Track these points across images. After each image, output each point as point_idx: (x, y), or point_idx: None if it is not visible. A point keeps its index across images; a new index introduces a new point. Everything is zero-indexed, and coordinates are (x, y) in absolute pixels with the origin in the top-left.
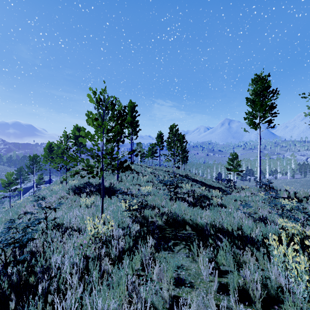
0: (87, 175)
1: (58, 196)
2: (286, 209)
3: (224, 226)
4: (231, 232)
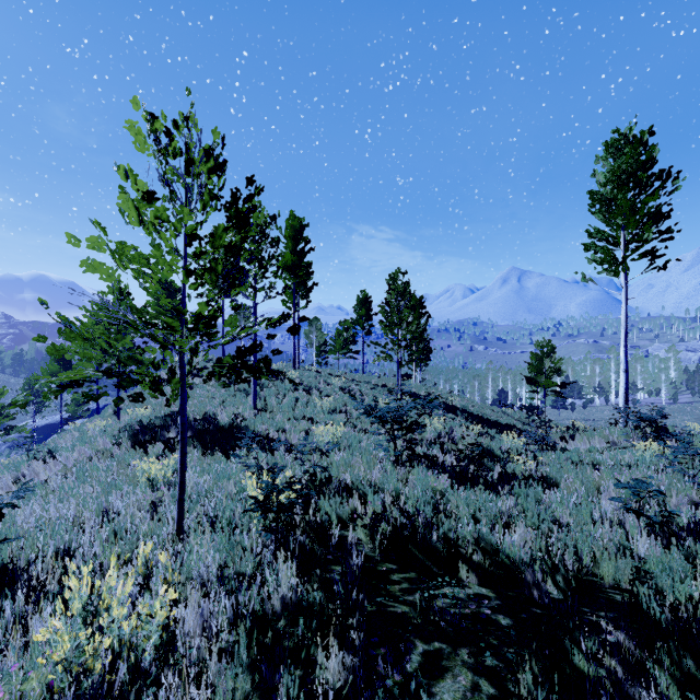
0: None
1: (88, 452)
2: None
3: (584, 564)
4: (614, 586)
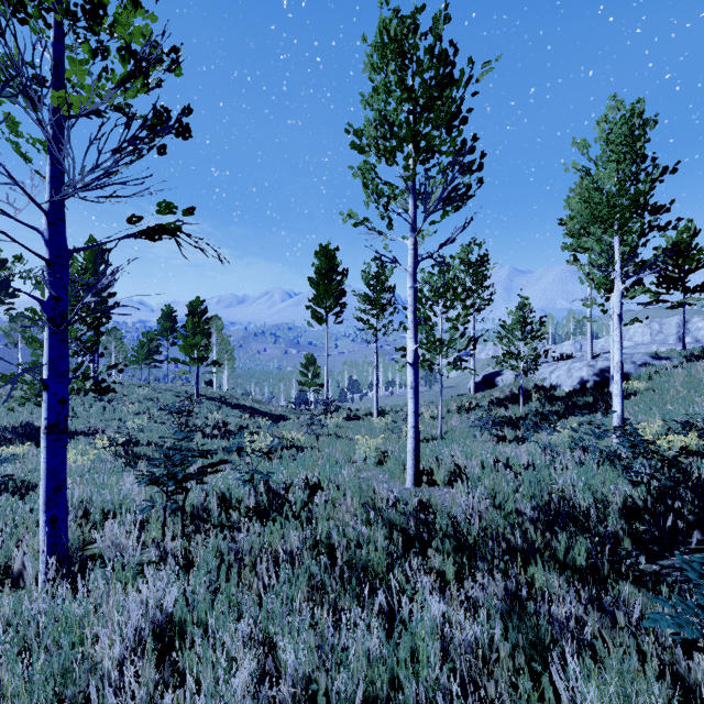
0: None
1: None
2: (325, 428)
3: None
4: None
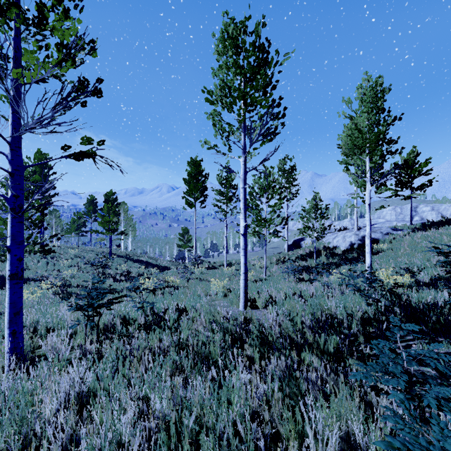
0: None
1: None
2: (193, 274)
3: None
4: None
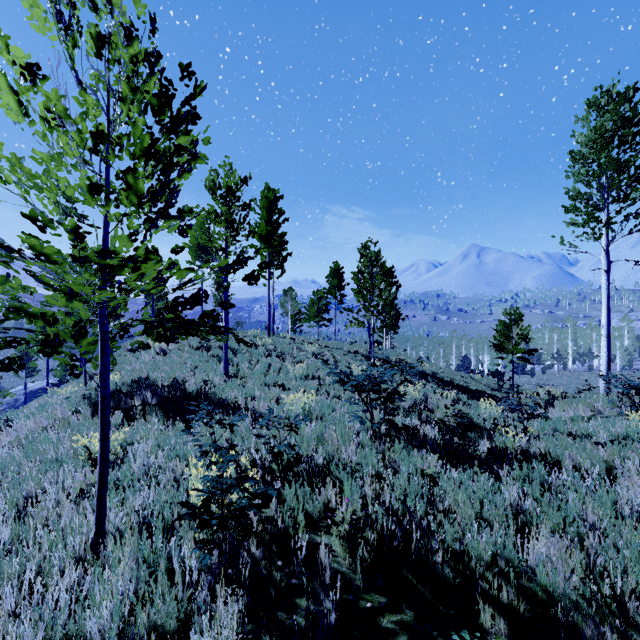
0: (155, 359)
1: (45, 421)
2: None
3: None
4: None
